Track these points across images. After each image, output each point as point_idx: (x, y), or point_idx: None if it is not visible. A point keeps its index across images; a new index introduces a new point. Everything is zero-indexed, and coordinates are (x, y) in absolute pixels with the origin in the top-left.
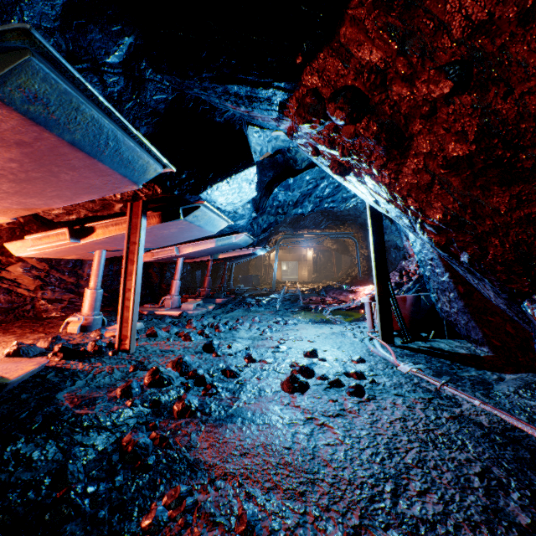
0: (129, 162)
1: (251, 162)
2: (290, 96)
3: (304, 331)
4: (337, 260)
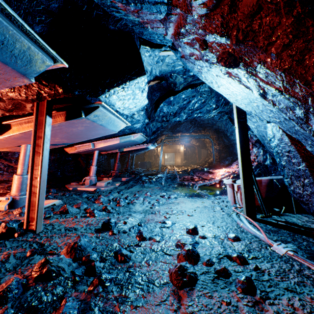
0: (1, 43)
1: (142, 72)
2: None
3: (183, 204)
4: (198, 152)
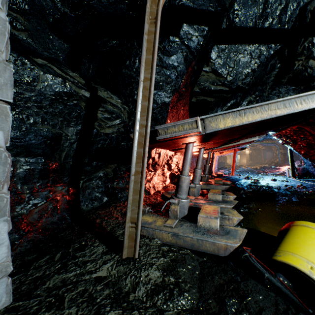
0: None
1: None
2: (274, 133)
3: (266, 177)
4: (263, 154)
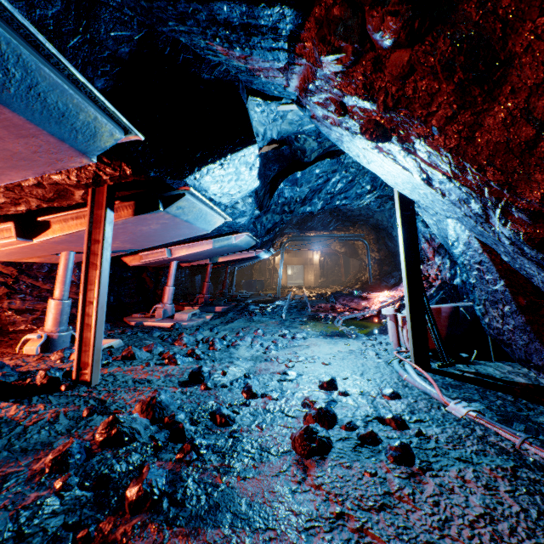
0: (62, 115)
1: (251, 139)
2: (306, 18)
3: (316, 348)
4: (344, 264)
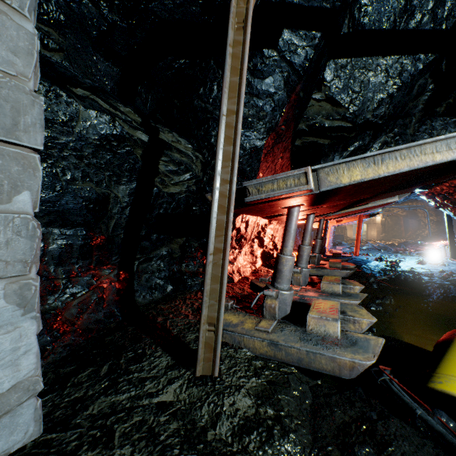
0: None
1: None
2: (422, 191)
3: (410, 257)
4: (404, 223)
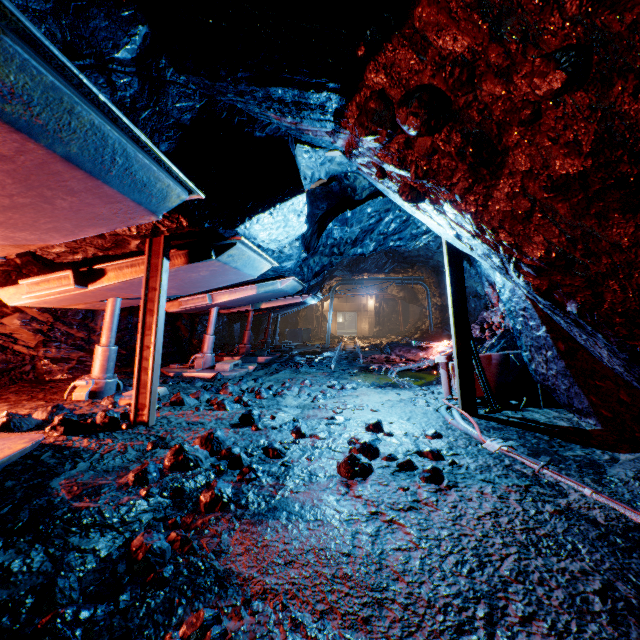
0: (144, 186)
1: (300, 189)
2: (349, 102)
3: (365, 397)
4: (403, 311)
